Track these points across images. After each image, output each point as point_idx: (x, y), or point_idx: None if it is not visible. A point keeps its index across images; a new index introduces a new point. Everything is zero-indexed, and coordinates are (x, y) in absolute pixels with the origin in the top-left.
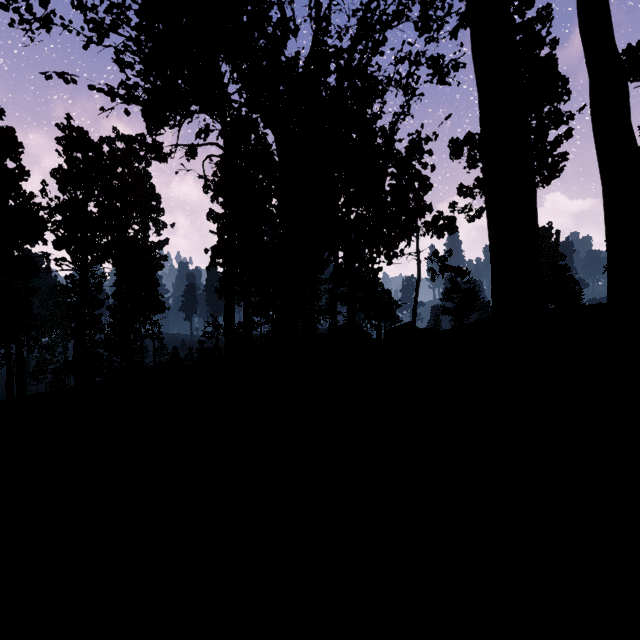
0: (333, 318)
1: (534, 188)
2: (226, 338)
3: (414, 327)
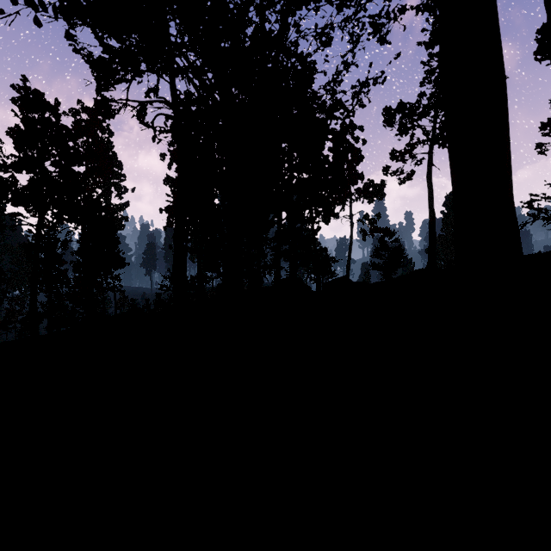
0: (277, 271)
1: (507, 112)
2: (175, 289)
3: (348, 280)
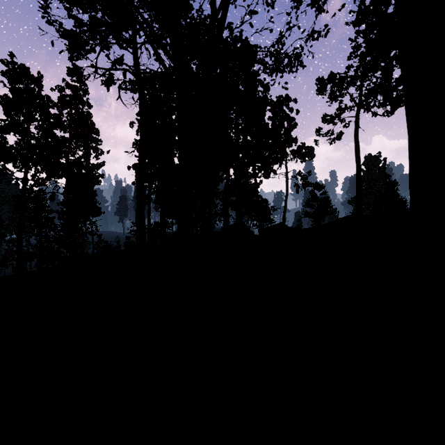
0: (226, 218)
1: None
2: (137, 233)
3: (285, 226)
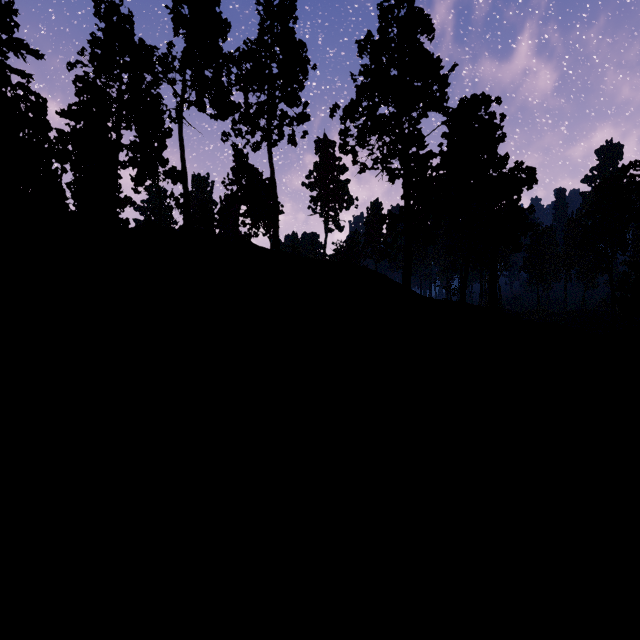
0: None
1: None
2: None
3: None
